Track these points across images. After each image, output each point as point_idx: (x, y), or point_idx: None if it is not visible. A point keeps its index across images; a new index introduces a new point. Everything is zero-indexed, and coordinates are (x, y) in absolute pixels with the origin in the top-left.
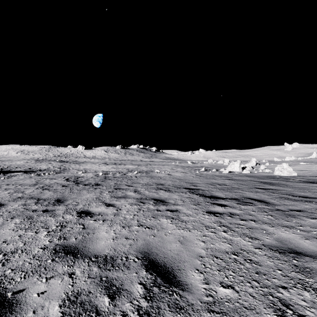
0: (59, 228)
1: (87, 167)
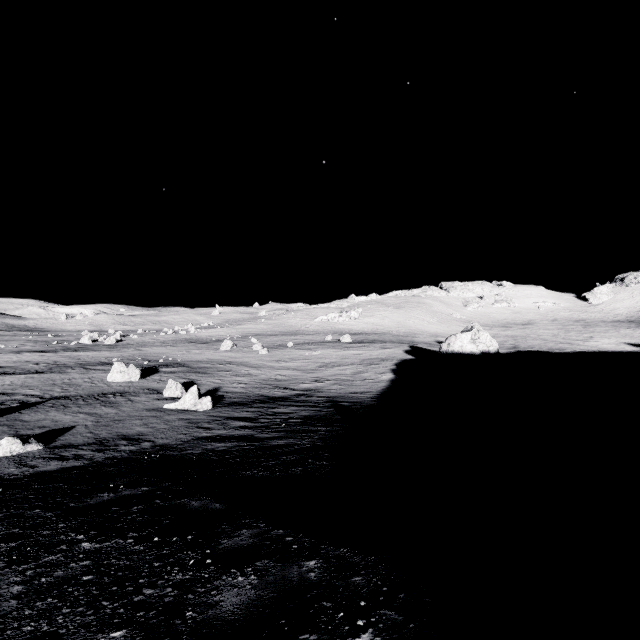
0: None
1: None
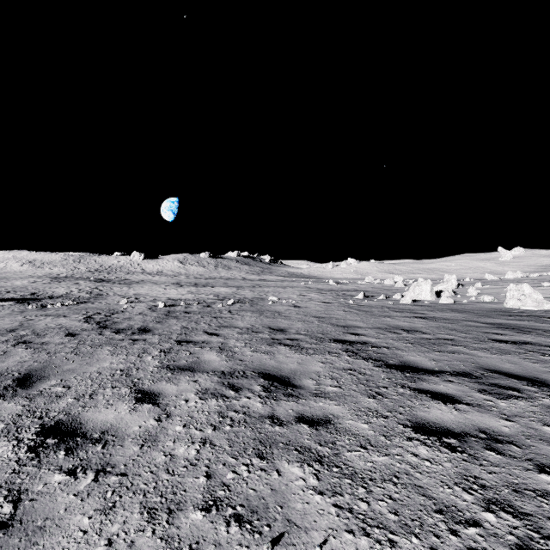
0: None
1: (142, 290)
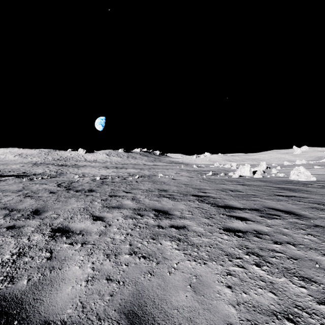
0: (13, 257)
1: (86, 171)
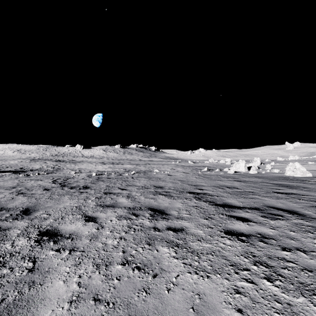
0: None
1: (82, 166)
